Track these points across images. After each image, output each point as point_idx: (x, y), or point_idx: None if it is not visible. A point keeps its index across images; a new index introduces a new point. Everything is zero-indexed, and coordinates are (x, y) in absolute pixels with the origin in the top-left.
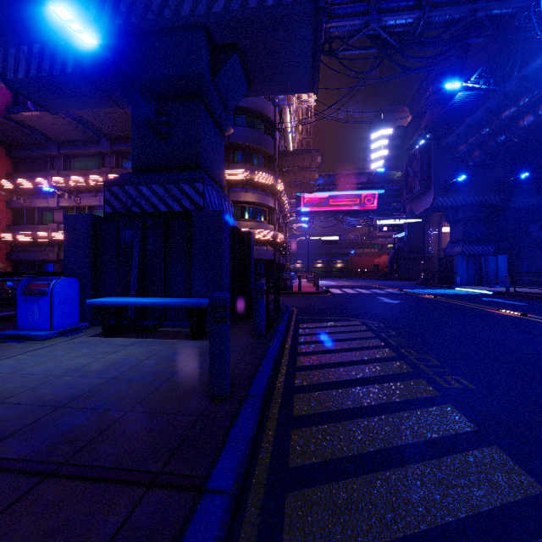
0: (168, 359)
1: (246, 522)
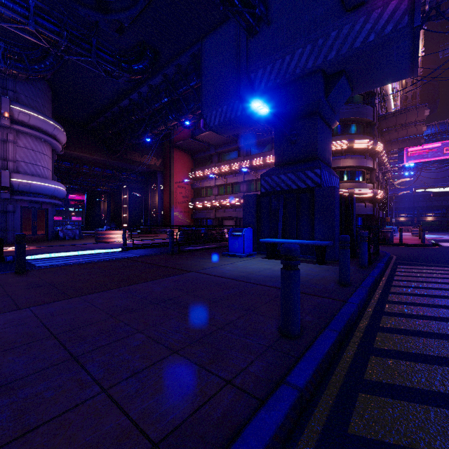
0: (309, 270)
1: (364, 316)
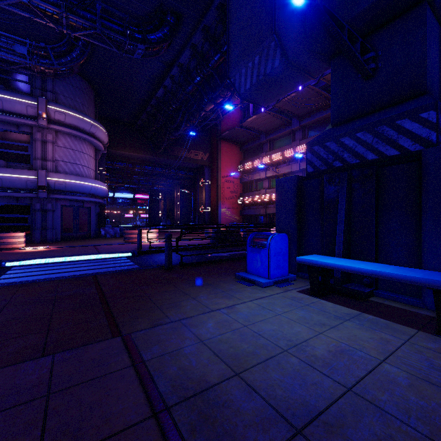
0: (426, 377)
1: None
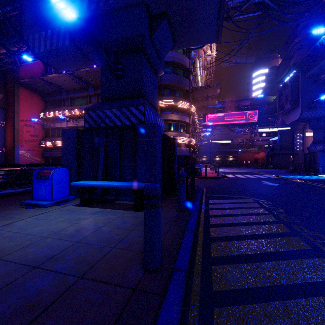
0: (118, 227)
1: None
